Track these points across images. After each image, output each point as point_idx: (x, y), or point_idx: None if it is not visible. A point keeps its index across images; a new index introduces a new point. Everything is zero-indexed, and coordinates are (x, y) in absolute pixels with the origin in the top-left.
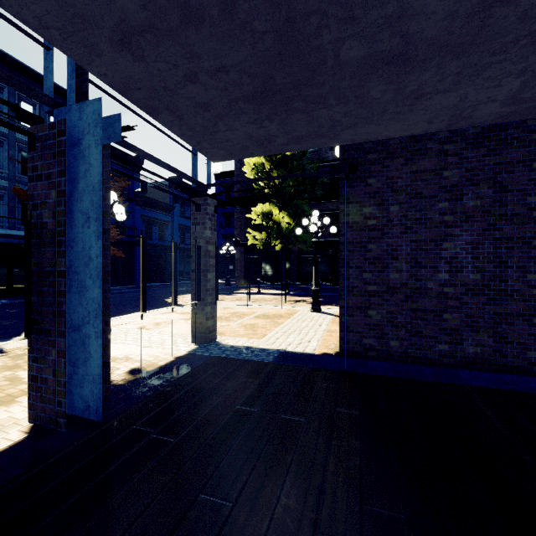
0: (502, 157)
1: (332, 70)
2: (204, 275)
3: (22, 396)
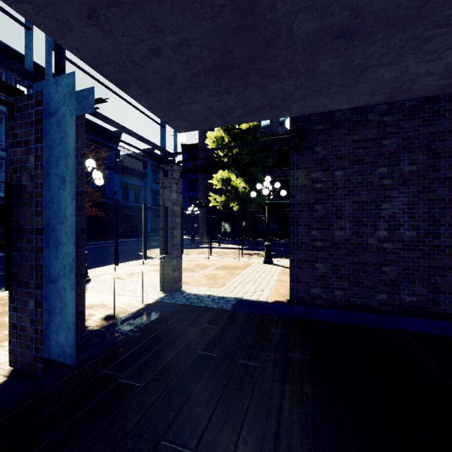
0: (435, 127)
1: (285, 44)
2: (171, 232)
3: (6, 341)
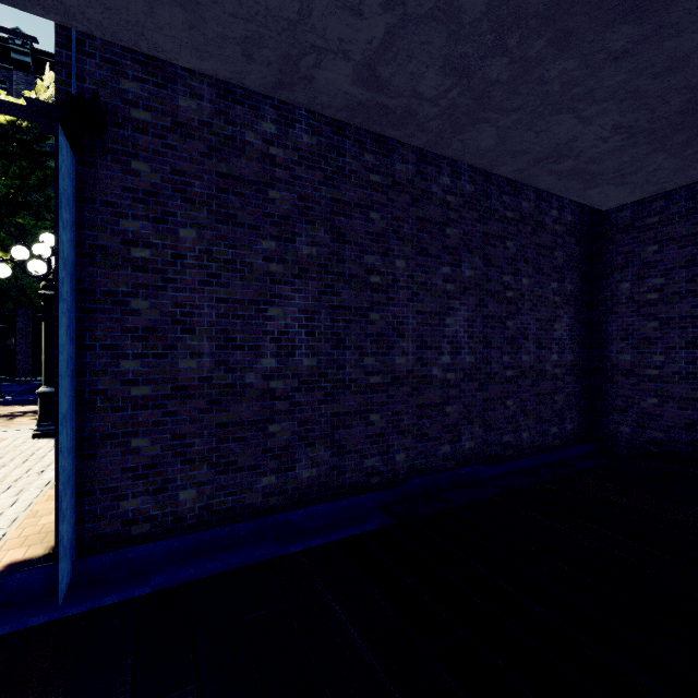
0: (340, 192)
1: None
2: None
3: None
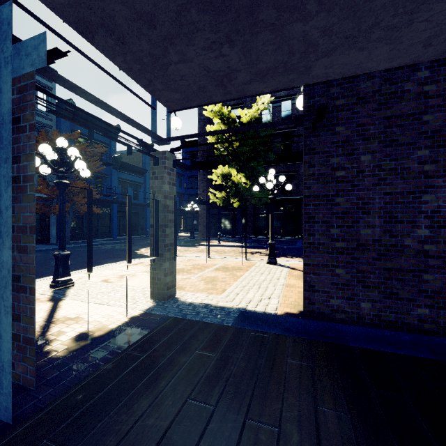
0: None
1: None
2: (162, 230)
3: None
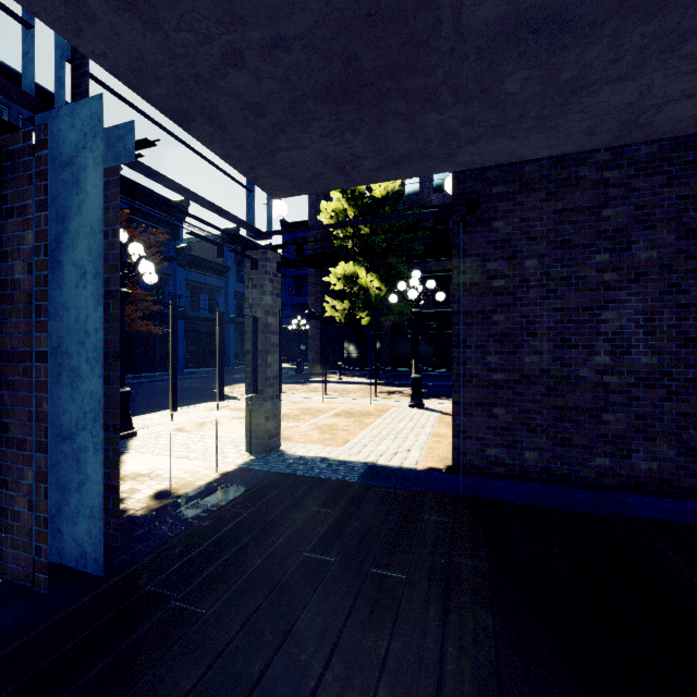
0: (689, 187)
1: (448, 44)
2: (263, 357)
3: None
